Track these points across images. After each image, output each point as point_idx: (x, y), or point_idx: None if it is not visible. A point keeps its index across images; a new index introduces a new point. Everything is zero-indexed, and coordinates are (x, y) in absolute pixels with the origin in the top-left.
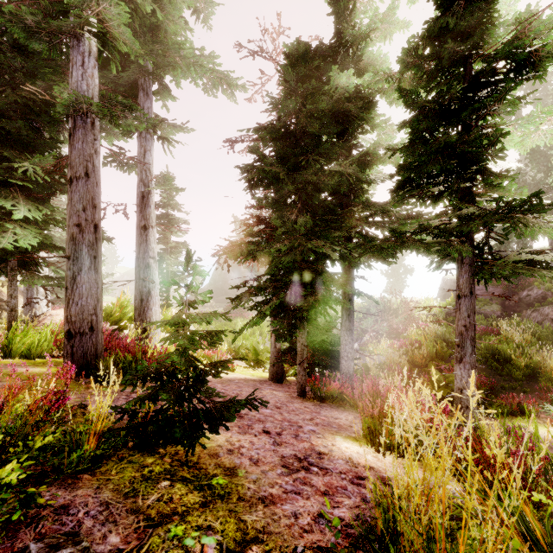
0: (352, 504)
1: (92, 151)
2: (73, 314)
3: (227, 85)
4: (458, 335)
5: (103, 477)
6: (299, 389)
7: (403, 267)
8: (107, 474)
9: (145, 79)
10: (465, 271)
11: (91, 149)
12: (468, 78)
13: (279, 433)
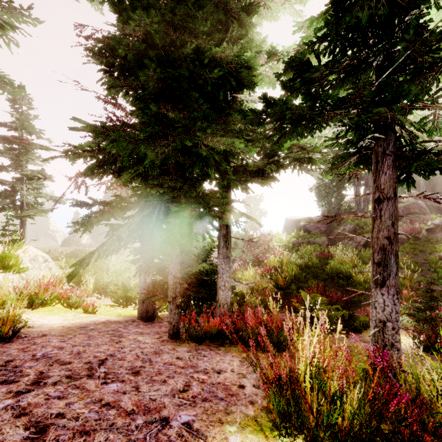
0: None
1: None
2: None
3: None
4: (379, 251)
5: None
6: (171, 331)
7: (259, 210)
8: None
9: None
10: (388, 166)
11: None
12: None
13: None
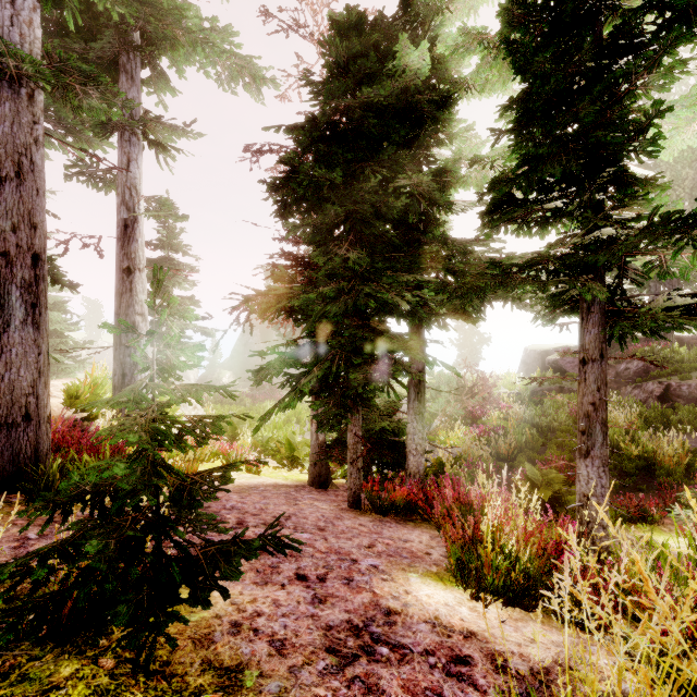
0: None
1: (30, 140)
2: None
3: (251, 76)
4: (583, 418)
5: None
6: (351, 498)
7: (478, 335)
8: None
9: (129, 56)
10: (593, 324)
11: (27, 137)
12: (598, 44)
13: (322, 578)
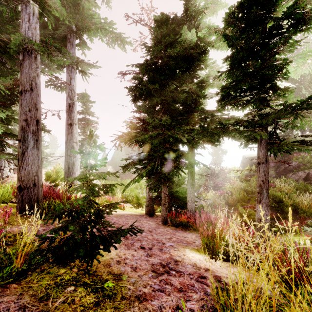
0: (198, 297)
1: (35, 75)
2: (22, 175)
3: (121, 41)
4: (258, 186)
5: (26, 285)
6: (163, 220)
7: (221, 150)
8: (30, 283)
9: (71, 35)
10: (262, 148)
11: (34, 73)
12: (264, 31)
13: (150, 248)
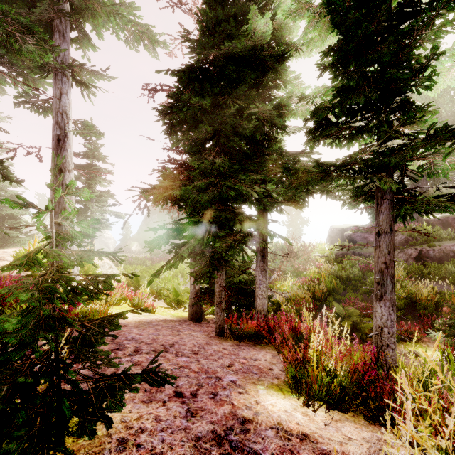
0: None
1: None
2: None
3: (148, 39)
4: (378, 273)
5: None
6: (217, 329)
7: (300, 218)
8: None
9: (61, 20)
10: (385, 208)
11: None
12: (388, 12)
13: (194, 394)
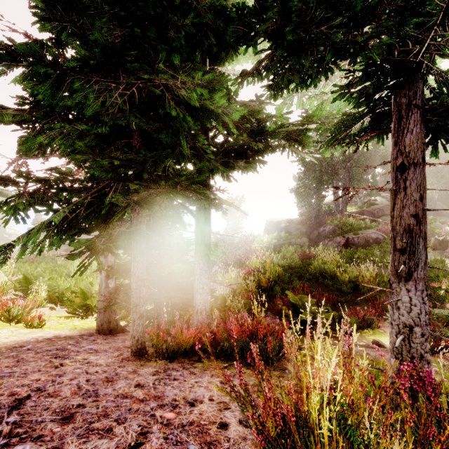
0: None
1: None
2: None
3: None
4: (403, 233)
5: None
6: (134, 347)
7: (239, 212)
8: None
9: None
10: (415, 122)
11: None
12: None
13: None
